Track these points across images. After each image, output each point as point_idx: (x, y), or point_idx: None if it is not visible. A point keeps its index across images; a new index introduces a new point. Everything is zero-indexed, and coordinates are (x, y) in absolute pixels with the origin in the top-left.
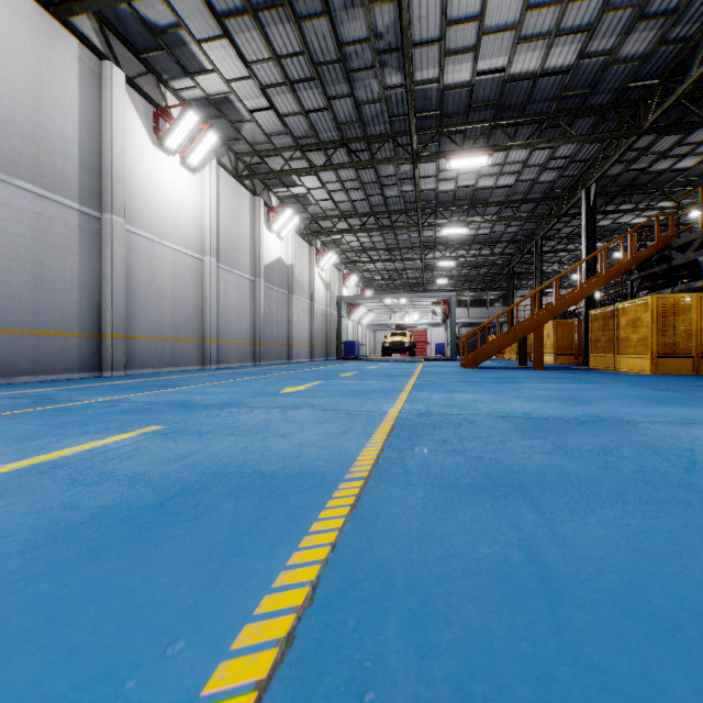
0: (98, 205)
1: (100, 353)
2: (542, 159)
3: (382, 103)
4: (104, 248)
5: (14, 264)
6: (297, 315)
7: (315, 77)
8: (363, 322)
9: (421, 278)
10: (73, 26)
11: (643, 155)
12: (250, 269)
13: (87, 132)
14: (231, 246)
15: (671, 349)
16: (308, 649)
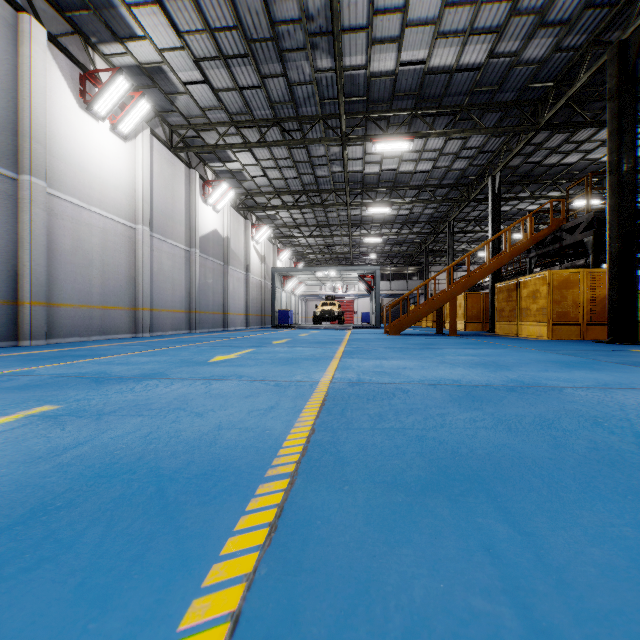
0: (15, 166)
1: (17, 321)
2: (455, 149)
3: (314, 85)
4: (23, 211)
5: None
6: (232, 285)
7: (249, 54)
8: (295, 292)
9: (348, 253)
10: None
11: (538, 150)
12: (186, 240)
13: (1, 87)
14: (165, 216)
15: (565, 318)
16: None
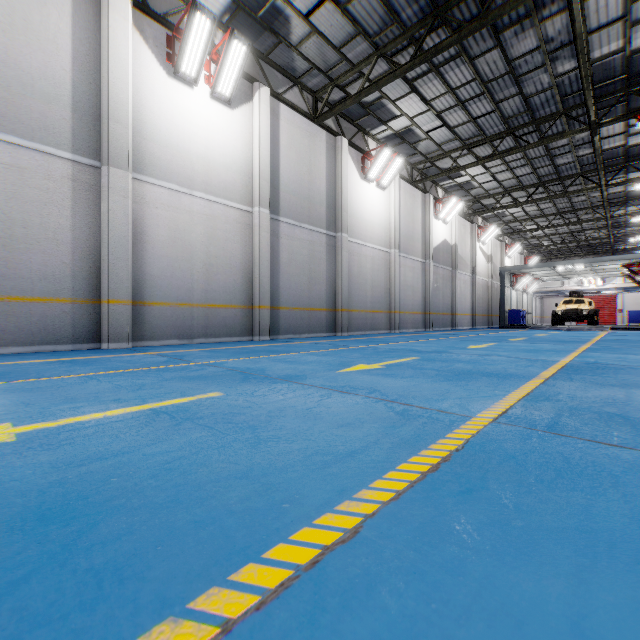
0: (334, 229)
1: (335, 321)
2: None
3: (553, 89)
4: (337, 255)
5: (301, 271)
6: (459, 288)
7: (484, 92)
8: (528, 290)
9: (605, 238)
10: (323, 124)
11: None
12: (422, 253)
13: (329, 185)
14: (408, 238)
15: None
16: (534, 395)
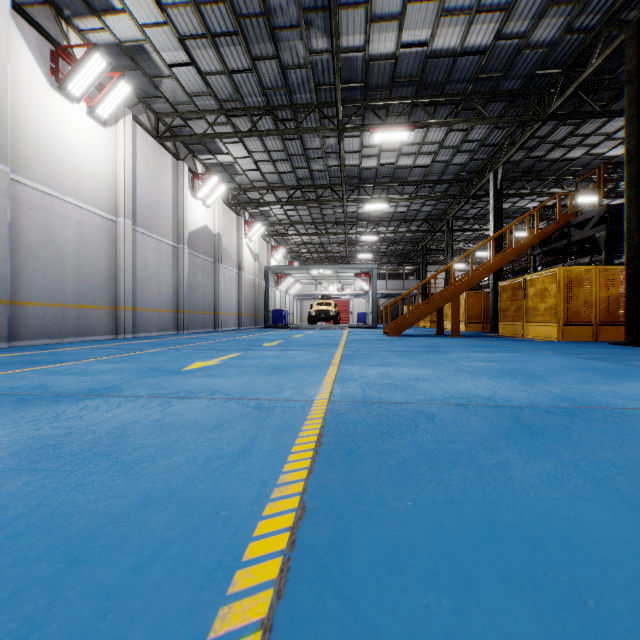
0: None
1: None
2: (456, 141)
3: (308, 69)
4: None
5: None
6: (224, 284)
7: (238, 32)
8: (290, 292)
9: (344, 252)
10: None
11: (542, 143)
12: (173, 235)
13: None
14: (150, 209)
15: (576, 318)
16: None
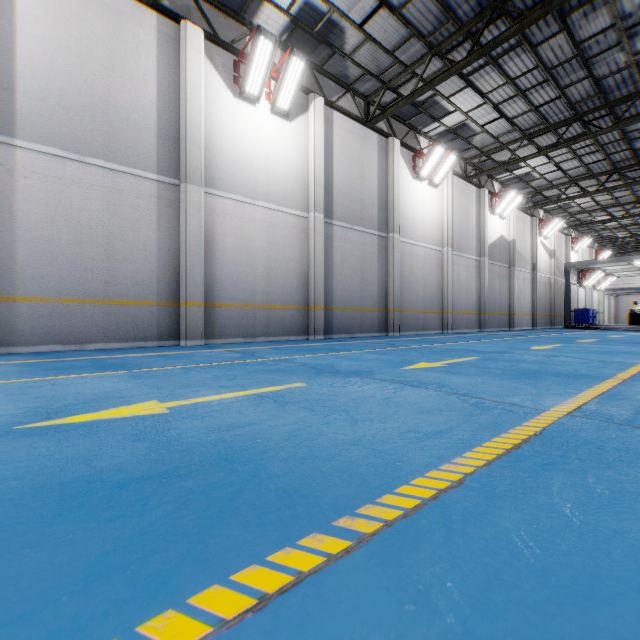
0: (385, 229)
1: (386, 321)
2: None
3: (629, 68)
4: (389, 255)
5: (353, 272)
6: (518, 286)
7: (548, 79)
8: (598, 287)
9: None
10: (375, 127)
11: None
12: (476, 251)
13: (381, 186)
14: (461, 235)
15: None
16: (609, 394)
